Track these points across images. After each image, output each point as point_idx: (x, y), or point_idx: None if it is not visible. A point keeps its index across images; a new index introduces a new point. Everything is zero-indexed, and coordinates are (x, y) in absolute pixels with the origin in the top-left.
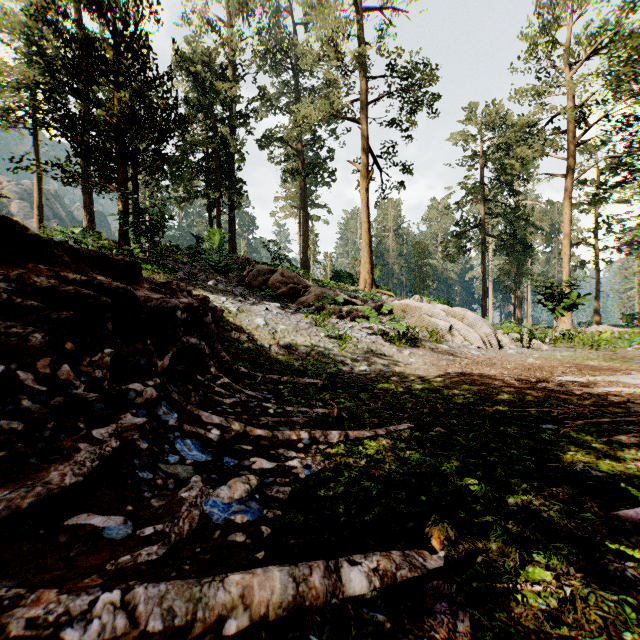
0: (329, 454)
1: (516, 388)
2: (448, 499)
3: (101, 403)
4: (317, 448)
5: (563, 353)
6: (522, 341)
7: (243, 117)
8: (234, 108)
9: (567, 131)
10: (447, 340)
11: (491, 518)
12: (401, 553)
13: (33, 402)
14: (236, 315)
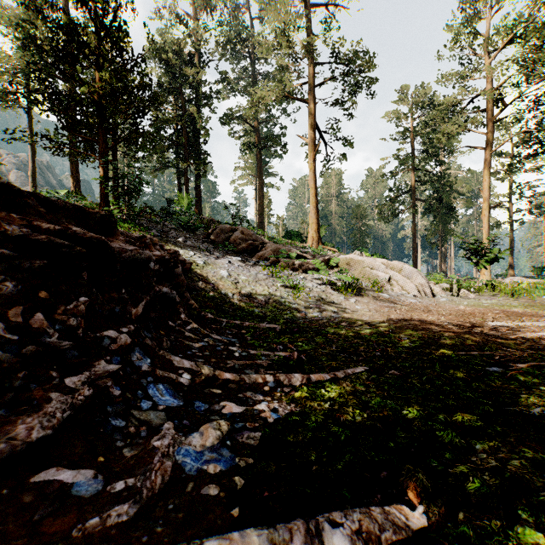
0: (294, 397)
1: (455, 332)
2: (416, 445)
3: (75, 350)
4: (282, 391)
5: (488, 301)
6: (452, 290)
7: (208, 98)
8: (200, 90)
9: (486, 110)
10: (387, 289)
11: (466, 468)
12: (381, 509)
13: (3, 351)
14: (203, 267)
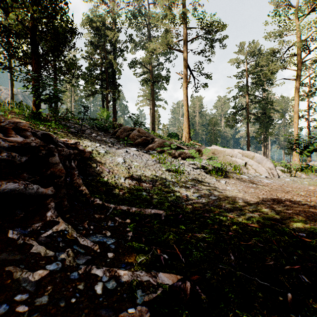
0: None
1: None
2: None
3: None
4: None
5: None
6: (290, 172)
7: (120, 50)
8: (115, 44)
9: (296, 55)
10: (244, 172)
11: None
12: None
13: None
14: (103, 155)
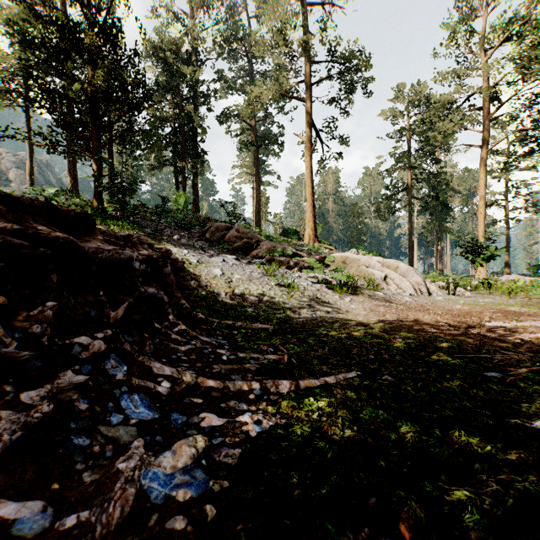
0: (280, 406)
1: (451, 333)
2: (409, 464)
3: (38, 361)
4: (268, 399)
5: (485, 299)
6: (448, 289)
7: (205, 96)
8: (197, 89)
9: (482, 108)
10: (382, 288)
11: (463, 495)
12: None
13: None
14: (196, 266)
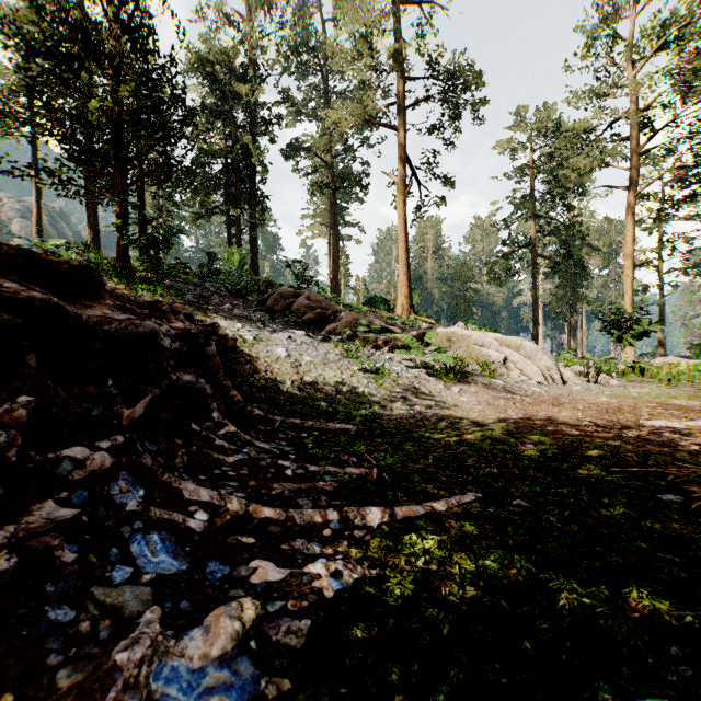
0: (369, 547)
1: (600, 436)
2: (568, 646)
3: (0, 486)
4: (351, 535)
5: (637, 389)
6: (588, 375)
7: (266, 123)
8: (256, 113)
9: (630, 138)
10: (501, 374)
11: None
12: None
13: None
14: (252, 345)
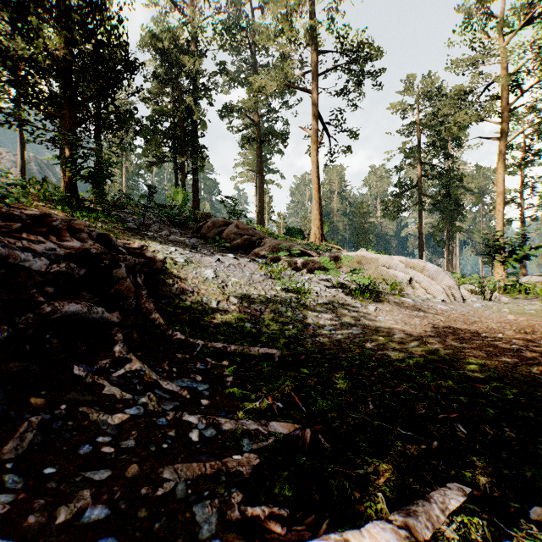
0: None
1: None
2: None
3: None
4: None
5: (529, 306)
6: (483, 293)
7: (205, 88)
8: (196, 79)
9: (500, 98)
10: (408, 293)
11: None
12: None
13: None
14: (182, 267)
